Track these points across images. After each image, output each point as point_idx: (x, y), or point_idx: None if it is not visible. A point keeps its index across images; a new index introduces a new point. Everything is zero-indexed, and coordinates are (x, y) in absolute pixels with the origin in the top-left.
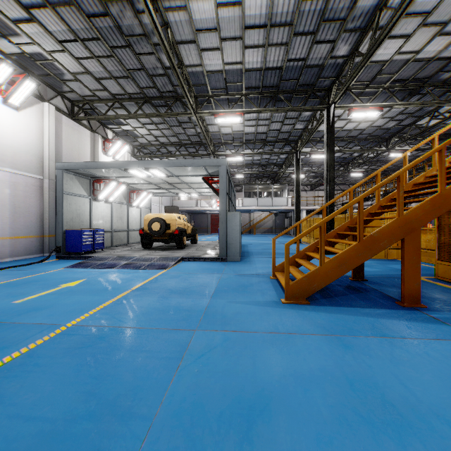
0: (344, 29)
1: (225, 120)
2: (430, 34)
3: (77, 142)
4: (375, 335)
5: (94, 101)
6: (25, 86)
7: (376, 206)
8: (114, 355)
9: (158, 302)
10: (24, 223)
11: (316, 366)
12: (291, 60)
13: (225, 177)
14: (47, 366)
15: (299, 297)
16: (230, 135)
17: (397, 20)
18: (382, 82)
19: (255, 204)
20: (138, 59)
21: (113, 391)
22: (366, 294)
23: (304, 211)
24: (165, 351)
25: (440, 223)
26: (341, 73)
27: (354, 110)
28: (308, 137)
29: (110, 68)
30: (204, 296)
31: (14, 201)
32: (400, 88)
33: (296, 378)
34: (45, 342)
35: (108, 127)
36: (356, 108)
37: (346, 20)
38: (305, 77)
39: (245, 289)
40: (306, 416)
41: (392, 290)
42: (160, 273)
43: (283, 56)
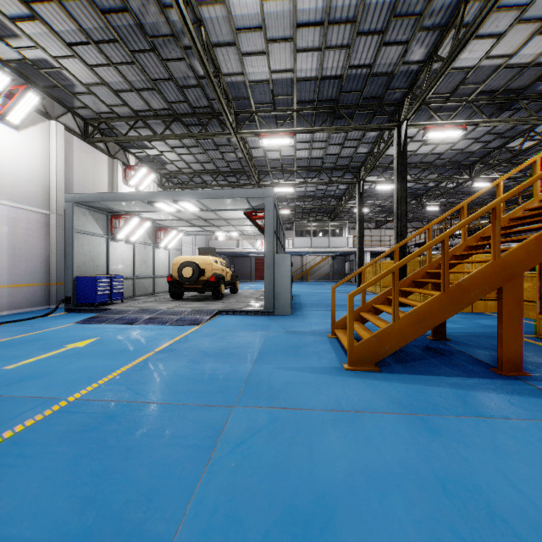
0: (420, 27)
1: (272, 141)
2: (527, 32)
3: (91, 169)
4: (468, 414)
5: (112, 119)
6: (26, 100)
7: (462, 246)
8: (125, 442)
9: (187, 368)
10: (26, 268)
11: (394, 458)
12: (353, 66)
13: (272, 211)
14: (35, 458)
15: (366, 362)
16: (278, 161)
17: (487, 14)
18: (465, 94)
19: (308, 245)
20: (165, 66)
21: (119, 496)
22: (451, 358)
23: (368, 253)
24: (193, 436)
25: (541, 268)
26: (415, 83)
27: (430, 129)
28: (373, 162)
29: (131, 78)
30: (246, 360)
31: (13, 241)
32: (488, 101)
33: (368, 477)
34: (37, 422)
35: (130, 151)
36: (434, 126)
37: (422, 16)
38: (371, 88)
39: (297, 352)
40: (385, 536)
41: (483, 353)
42: (191, 329)
43: (344, 61)
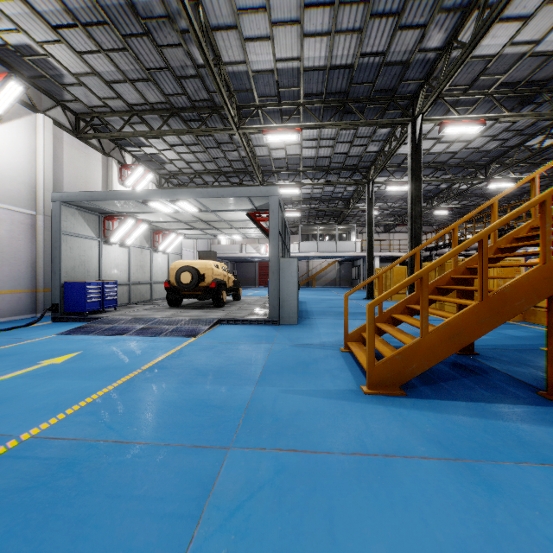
0: (439, 8)
1: (277, 137)
2: None
3: (83, 168)
4: (529, 459)
5: (106, 114)
6: (8, 89)
7: (492, 248)
8: (79, 508)
9: (177, 392)
10: (9, 273)
11: (449, 537)
12: (365, 54)
13: (277, 211)
14: None
15: (389, 385)
16: (284, 160)
17: None
18: (485, 87)
19: (315, 250)
20: (160, 53)
21: None
22: (486, 378)
23: (377, 258)
24: (172, 497)
25: None
26: (432, 73)
27: (447, 123)
28: (384, 161)
29: (124, 67)
30: (247, 380)
31: None
32: (509, 94)
33: None
34: None
35: (127, 149)
36: (451, 121)
37: None
38: (383, 79)
39: (307, 369)
40: None
41: (521, 371)
42: (187, 342)
43: (355, 48)
